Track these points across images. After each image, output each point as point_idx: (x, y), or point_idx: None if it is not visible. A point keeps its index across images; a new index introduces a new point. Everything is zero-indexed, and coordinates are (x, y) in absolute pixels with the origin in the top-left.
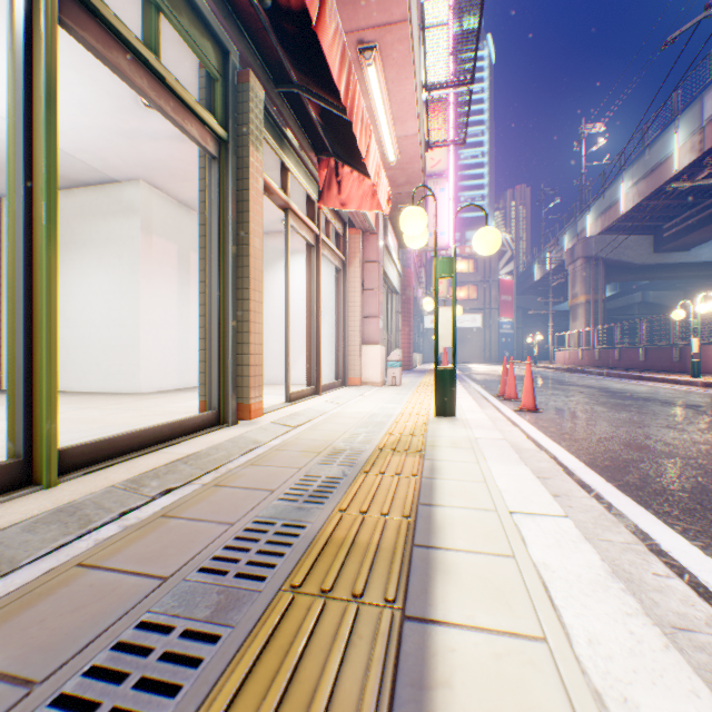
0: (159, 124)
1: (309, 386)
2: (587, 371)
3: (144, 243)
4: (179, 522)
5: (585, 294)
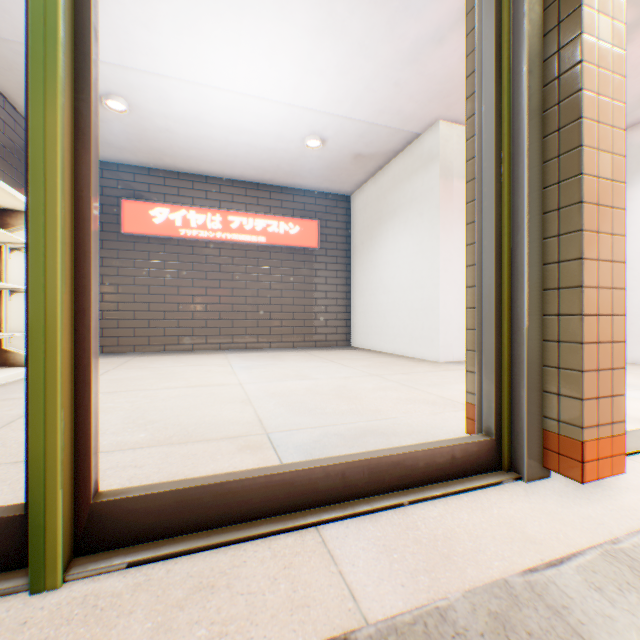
0: (436, 8)
1: None
2: None
3: (440, 191)
4: None
5: None
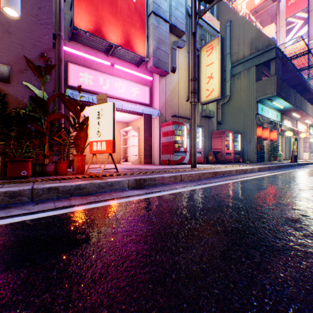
0: None
1: None
2: None
3: None
4: None
5: None
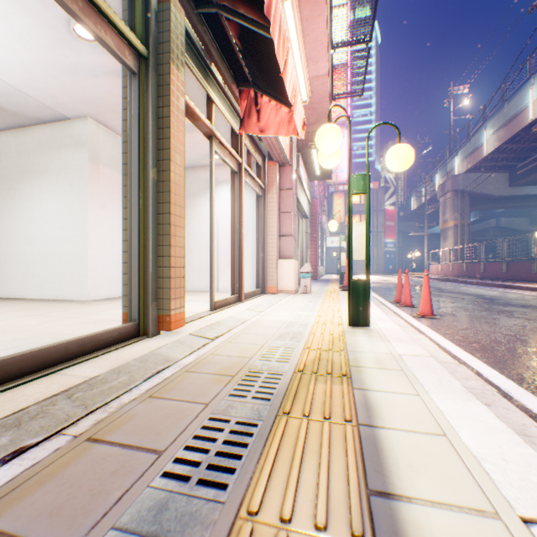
0: (95, 58)
1: (233, 295)
2: (459, 280)
3: (91, 171)
4: None
5: (454, 219)
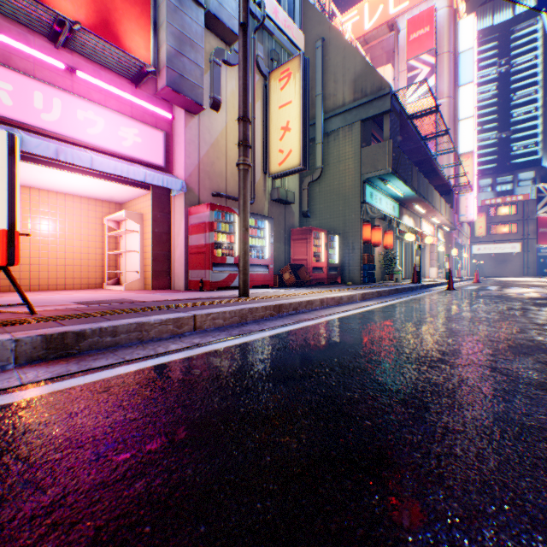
0: None
1: None
2: None
3: None
4: None
5: None
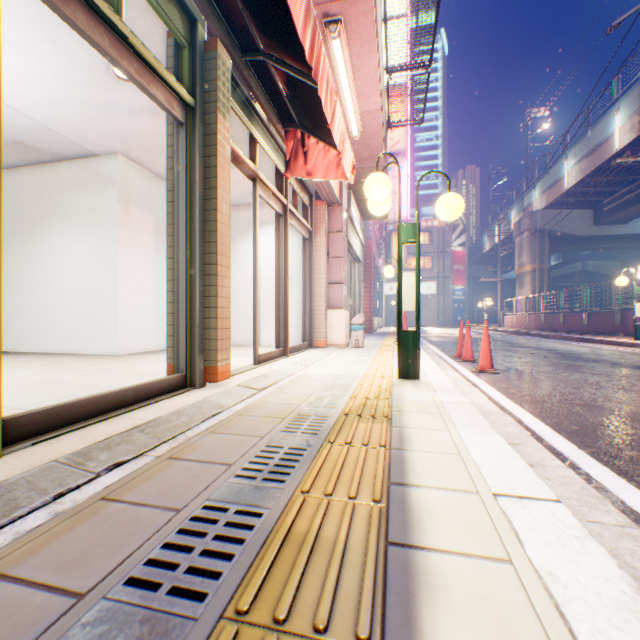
0: (132, 96)
1: (277, 348)
2: (535, 333)
3: (121, 213)
4: (119, 507)
5: (531, 263)
